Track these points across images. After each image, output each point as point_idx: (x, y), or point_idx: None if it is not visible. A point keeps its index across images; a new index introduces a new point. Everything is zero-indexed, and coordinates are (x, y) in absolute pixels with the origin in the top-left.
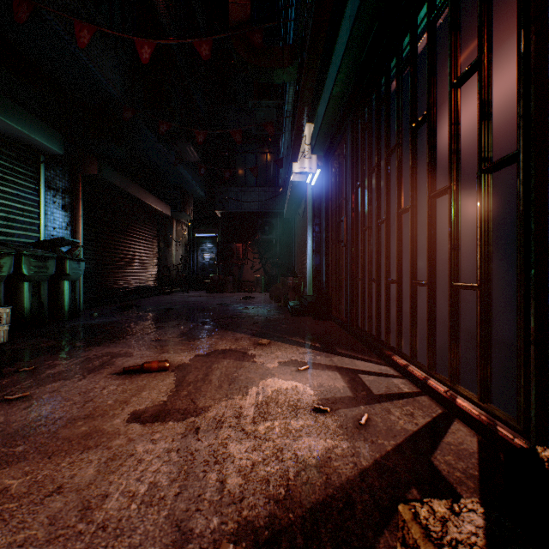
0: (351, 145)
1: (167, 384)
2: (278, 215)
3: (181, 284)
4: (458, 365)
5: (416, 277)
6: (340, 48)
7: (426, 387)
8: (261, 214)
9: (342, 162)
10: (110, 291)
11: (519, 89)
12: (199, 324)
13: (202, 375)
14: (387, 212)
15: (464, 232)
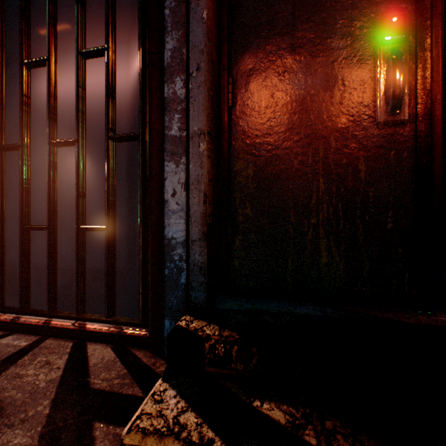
0: None
1: None
2: None
3: None
4: (85, 296)
5: (29, 221)
6: None
7: (50, 329)
8: None
9: None
10: None
11: (140, 92)
12: None
13: None
14: None
15: (67, 184)
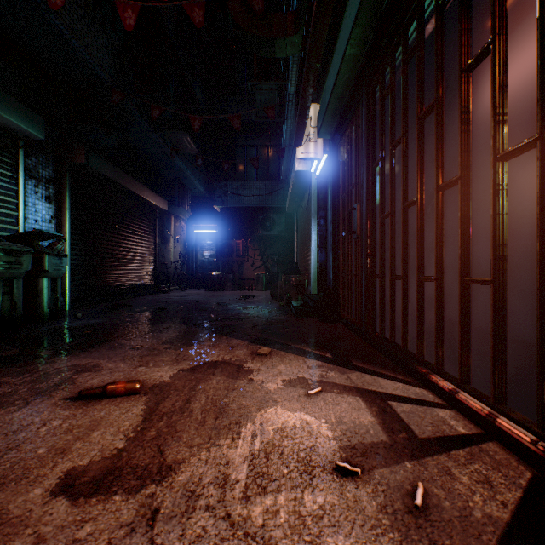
0: (366, 118)
1: (132, 418)
2: (279, 211)
3: (179, 282)
4: None
5: (469, 272)
6: None
7: (494, 428)
8: (262, 210)
9: (354, 142)
10: (101, 289)
11: None
12: (191, 327)
13: (181, 401)
14: (419, 190)
15: (525, 214)
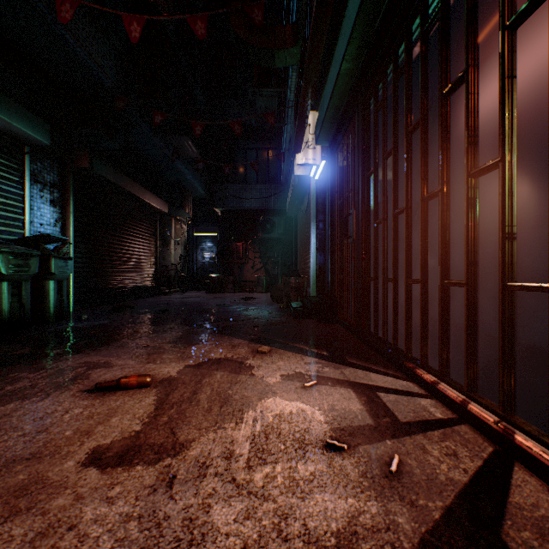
0: (361, 129)
1: (145, 406)
2: (279, 213)
3: (180, 284)
4: (514, 389)
5: (448, 276)
6: (352, 14)
7: (466, 413)
8: (262, 212)
9: (350, 150)
10: (103, 291)
11: None
12: (194, 328)
13: (188, 393)
14: (407, 200)
15: None
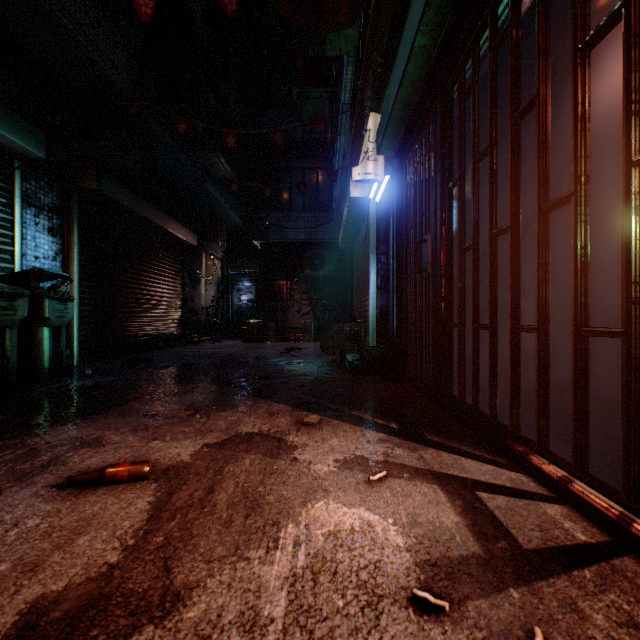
0: (440, 127)
1: (134, 515)
2: (331, 246)
3: (212, 331)
4: None
5: (586, 320)
6: None
7: (629, 537)
8: (310, 245)
9: (424, 158)
10: (116, 340)
11: None
12: (222, 388)
13: (202, 490)
14: (513, 214)
15: None
